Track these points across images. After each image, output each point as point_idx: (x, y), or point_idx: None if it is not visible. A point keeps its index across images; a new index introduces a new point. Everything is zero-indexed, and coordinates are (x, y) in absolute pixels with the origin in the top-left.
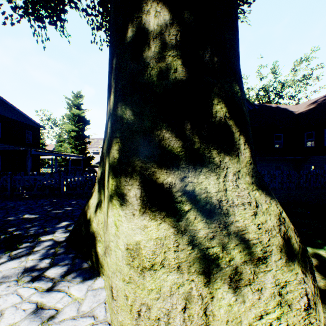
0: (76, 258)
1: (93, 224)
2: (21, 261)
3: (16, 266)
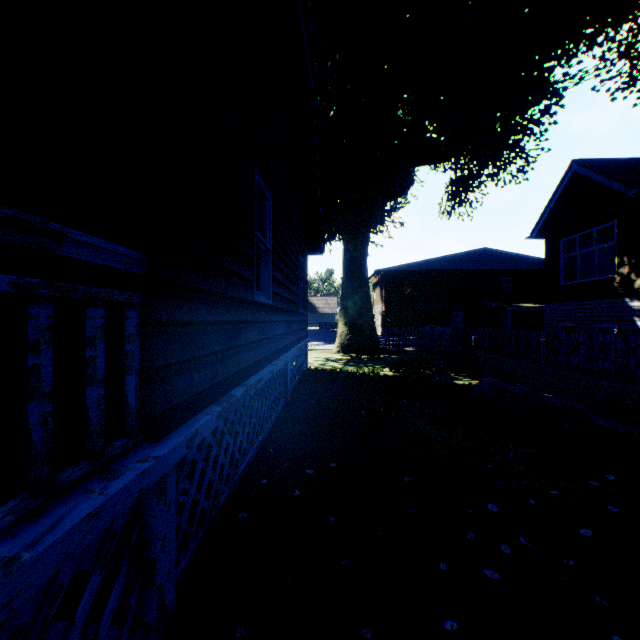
0: None
1: None
2: None
3: None
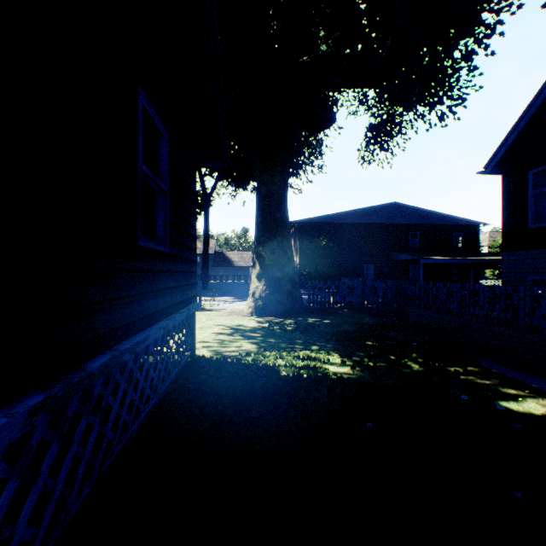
0: None
1: None
2: None
3: None
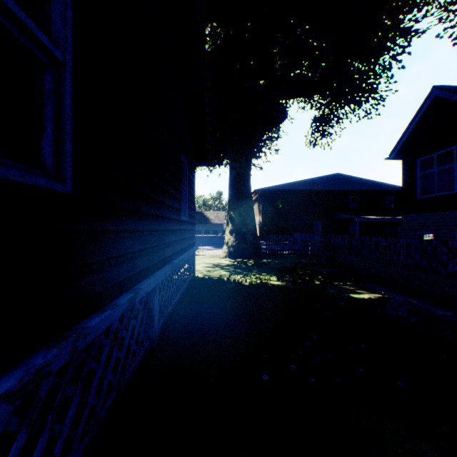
0: None
1: None
2: None
3: None
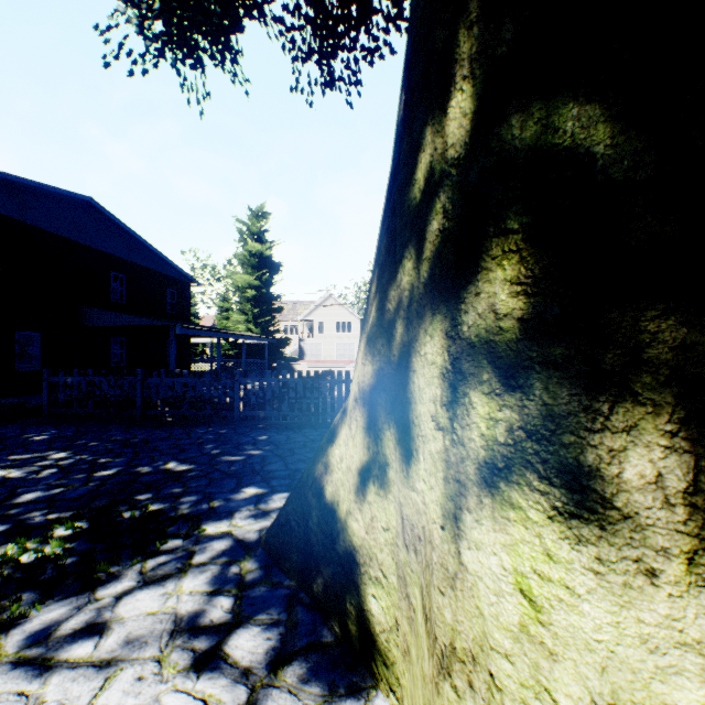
0: (295, 604)
1: (352, 523)
2: (165, 592)
3: (155, 609)
